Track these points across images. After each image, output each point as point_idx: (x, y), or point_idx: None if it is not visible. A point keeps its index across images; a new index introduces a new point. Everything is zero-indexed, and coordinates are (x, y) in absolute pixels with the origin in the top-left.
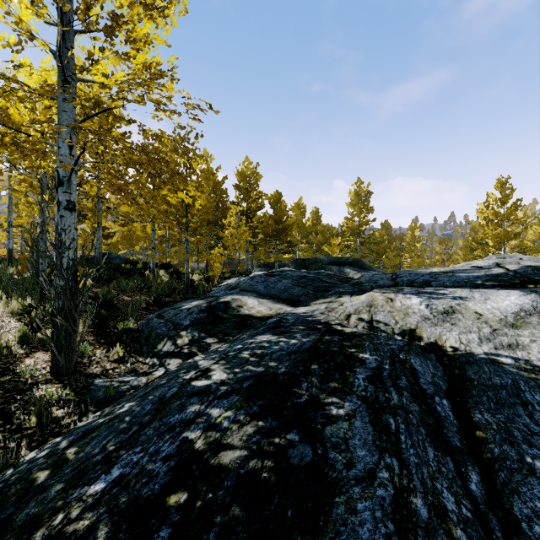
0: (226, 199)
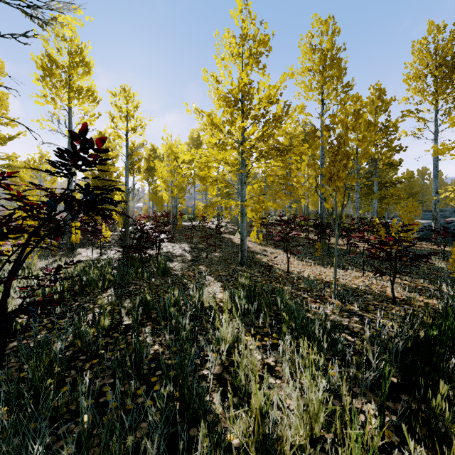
0: None
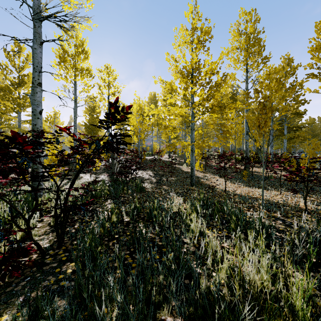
0: None
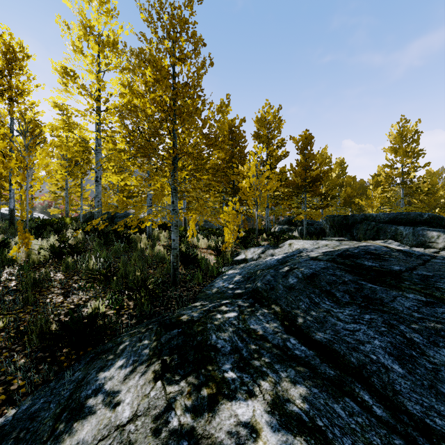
0: (244, 145)
